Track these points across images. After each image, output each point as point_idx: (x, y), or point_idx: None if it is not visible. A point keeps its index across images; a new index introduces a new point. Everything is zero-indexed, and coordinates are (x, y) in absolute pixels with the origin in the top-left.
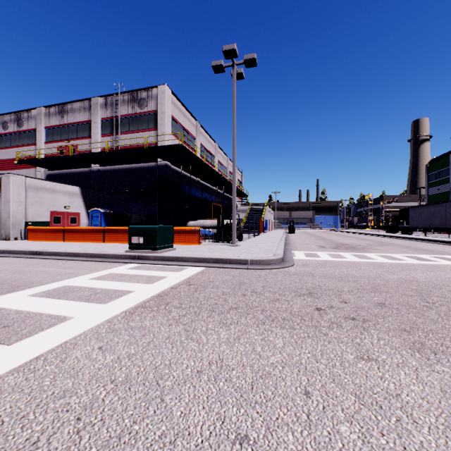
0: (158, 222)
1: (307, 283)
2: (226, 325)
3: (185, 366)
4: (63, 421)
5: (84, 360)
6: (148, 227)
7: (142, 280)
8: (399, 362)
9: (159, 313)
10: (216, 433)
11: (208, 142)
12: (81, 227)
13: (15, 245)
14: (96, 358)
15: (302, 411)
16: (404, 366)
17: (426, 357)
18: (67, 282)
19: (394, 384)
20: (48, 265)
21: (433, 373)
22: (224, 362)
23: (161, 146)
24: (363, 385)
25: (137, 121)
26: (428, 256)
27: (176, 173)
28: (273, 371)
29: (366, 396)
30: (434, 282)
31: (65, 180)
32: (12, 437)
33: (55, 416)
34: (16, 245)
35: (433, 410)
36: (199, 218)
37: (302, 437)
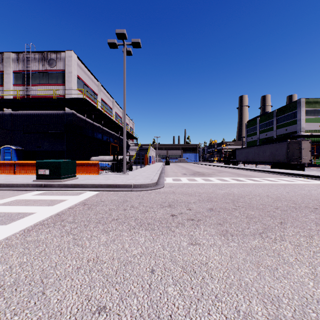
0: (65, 157)
1: (169, 199)
2: (107, 232)
3: (68, 265)
4: None
5: None
6: (53, 162)
7: (45, 204)
8: (212, 243)
9: (54, 228)
10: (82, 309)
11: (107, 98)
12: None
13: None
14: None
15: (147, 283)
16: (214, 246)
17: (227, 239)
18: None
19: (206, 257)
20: None
21: (228, 248)
22: (99, 258)
23: (67, 98)
24: (188, 260)
25: (47, 76)
26: (243, 178)
27: (81, 120)
28: (134, 259)
29: (188, 267)
30: (242, 194)
31: None
32: None
33: None
34: None
35: (223, 269)
36: (100, 154)
37: (143, 300)
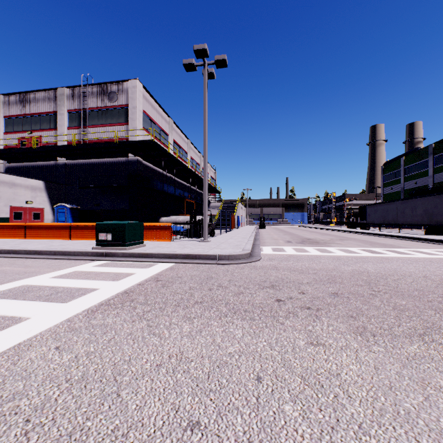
0: (129, 218)
1: (271, 276)
2: (190, 319)
3: (145, 361)
4: (10, 424)
5: (39, 361)
6: (116, 224)
7: (108, 278)
8: (343, 345)
9: (123, 310)
10: (169, 422)
11: (181, 139)
12: (44, 224)
13: None
14: (51, 358)
15: (253, 395)
16: (346, 349)
17: (366, 340)
18: (25, 282)
19: (337, 365)
20: (5, 264)
21: (370, 353)
22: (184, 355)
23: (131, 142)
24: (309, 368)
25: (107, 115)
26: (380, 250)
27: (148, 169)
28: (230, 360)
29: (310, 377)
30: (382, 272)
31: (28, 174)
32: None
33: (1, 420)
34: None
35: (366, 385)
36: (171, 214)
37: (250, 419)
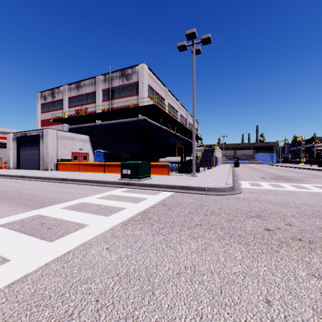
0: (139, 159)
1: (255, 207)
2: (194, 238)
3: (167, 268)
4: (87, 301)
5: (98, 257)
6: (133, 163)
7: (131, 200)
8: None
9: (145, 226)
10: None
11: (173, 101)
12: (90, 163)
13: (51, 174)
14: (105, 256)
15: (266, 317)
16: None
17: None
18: (83, 200)
19: None
20: (71, 187)
21: None
22: (196, 268)
23: (141, 106)
24: (318, 301)
25: (125, 90)
26: None
27: (151, 124)
28: (236, 279)
29: None
30: None
31: (80, 131)
32: (56, 308)
33: (82, 297)
34: (52, 174)
35: None
36: (167, 155)
37: None
